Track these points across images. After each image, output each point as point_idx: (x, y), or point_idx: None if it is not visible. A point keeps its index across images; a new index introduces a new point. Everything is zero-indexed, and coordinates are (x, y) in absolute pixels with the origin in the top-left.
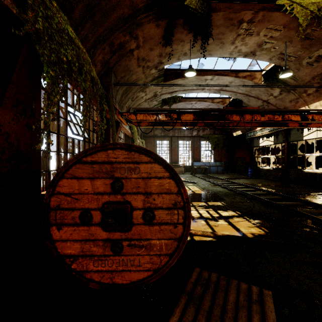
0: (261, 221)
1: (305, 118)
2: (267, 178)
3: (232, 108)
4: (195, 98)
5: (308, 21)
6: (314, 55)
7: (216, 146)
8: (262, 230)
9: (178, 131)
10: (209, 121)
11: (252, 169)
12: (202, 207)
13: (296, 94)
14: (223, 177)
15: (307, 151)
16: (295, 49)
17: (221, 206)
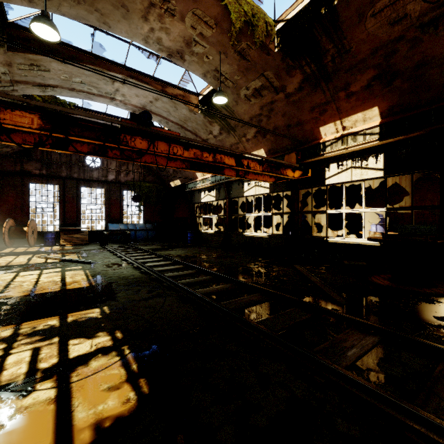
0: (151, 353)
1: (240, 164)
2: (209, 245)
3: (133, 124)
4: (104, 115)
5: (242, 24)
6: (251, 86)
7: (147, 200)
8: (137, 390)
9: (79, 169)
10: (83, 140)
11: (193, 233)
12: (36, 335)
13: (236, 137)
14: (151, 248)
15: (249, 211)
16: (231, 69)
17: (93, 321)
